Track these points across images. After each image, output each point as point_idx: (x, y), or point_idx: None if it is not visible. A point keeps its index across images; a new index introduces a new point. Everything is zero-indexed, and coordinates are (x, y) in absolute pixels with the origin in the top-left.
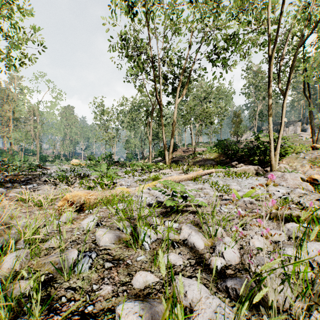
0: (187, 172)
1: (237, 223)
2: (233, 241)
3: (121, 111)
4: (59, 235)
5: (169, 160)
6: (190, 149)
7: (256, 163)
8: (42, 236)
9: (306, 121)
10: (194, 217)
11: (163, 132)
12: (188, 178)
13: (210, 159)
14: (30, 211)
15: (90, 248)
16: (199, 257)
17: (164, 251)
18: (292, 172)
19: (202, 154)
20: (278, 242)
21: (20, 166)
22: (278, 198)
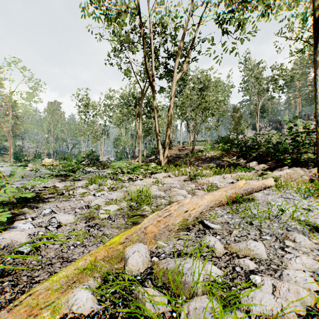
0: (196, 178)
1: None
2: None
3: (109, 104)
4: None
5: (164, 159)
6: (187, 147)
7: (289, 164)
8: None
9: (307, 118)
10: None
11: (156, 120)
12: (215, 200)
13: (216, 158)
14: None
15: None
16: None
17: None
18: None
19: (203, 152)
20: None
21: None
22: None
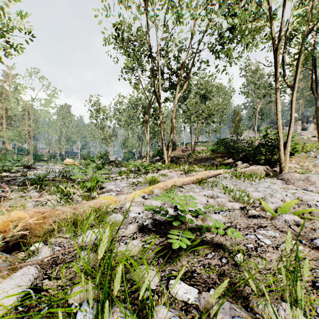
0: (189, 173)
1: (313, 284)
2: None
3: (118, 109)
4: None
5: (168, 159)
6: (189, 148)
7: (263, 163)
8: None
9: (306, 120)
10: (221, 263)
11: (161, 129)
12: (191, 180)
13: (211, 159)
14: None
15: None
16: None
17: None
18: (305, 172)
19: (202, 153)
20: None
21: None
22: None
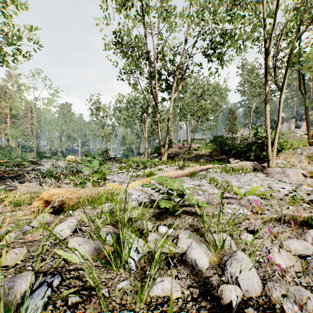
0: (183, 168)
1: (246, 228)
2: (251, 261)
3: (118, 108)
4: (23, 246)
5: (164, 156)
6: (186, 146)
7: (253, 159)
8: (1, 247)
9: (300, 118)
10: (193, 220)
11: (158, 127)
12: (184, 174)
13: (206, 155)
14: (2, 212)
15: (57, 267)
16: (204, 282)
17: (156, 273)
18: (290, 168)
19: (197, 150)
20: (305, 257)
21: (8, 161)
22: (284, 196)
